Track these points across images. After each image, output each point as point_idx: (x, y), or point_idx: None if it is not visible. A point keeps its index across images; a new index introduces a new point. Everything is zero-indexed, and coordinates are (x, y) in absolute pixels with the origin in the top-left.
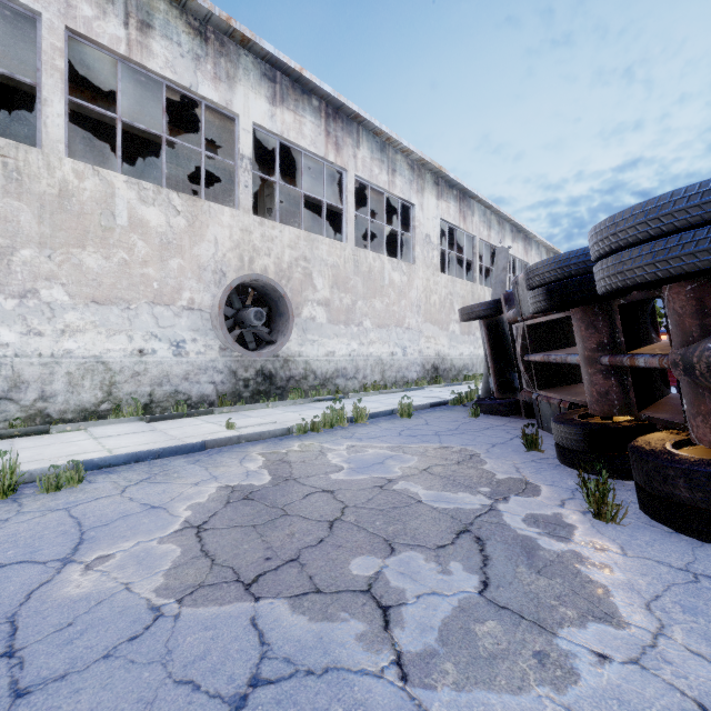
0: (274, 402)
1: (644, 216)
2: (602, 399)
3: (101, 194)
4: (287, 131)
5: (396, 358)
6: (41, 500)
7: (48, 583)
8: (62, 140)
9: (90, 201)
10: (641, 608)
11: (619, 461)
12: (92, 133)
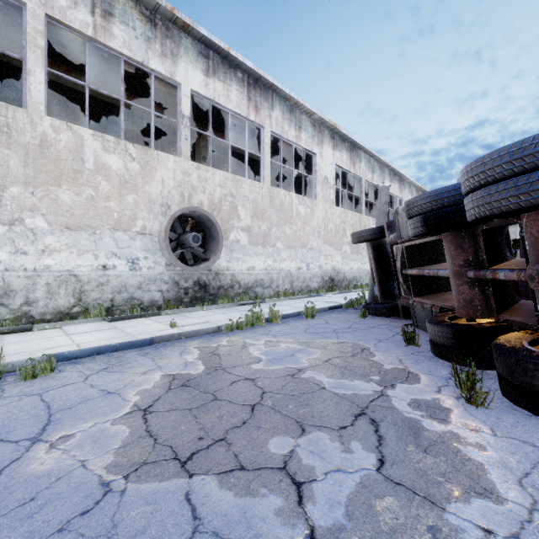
0: (208, 306)
1: (509, 156)
2: (468, 305)
3: (73, 145)
4: (217, 97)
5: (301, 271)
6: (20, 386)
7: (17, 461)
8: (43, 102)
9: (64, 150)
10: (515, 484)
11: (482, 355)
12: (68, 99)
